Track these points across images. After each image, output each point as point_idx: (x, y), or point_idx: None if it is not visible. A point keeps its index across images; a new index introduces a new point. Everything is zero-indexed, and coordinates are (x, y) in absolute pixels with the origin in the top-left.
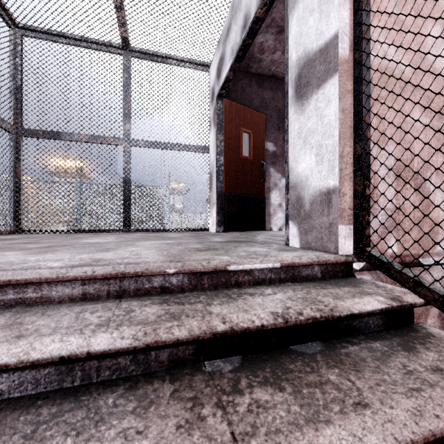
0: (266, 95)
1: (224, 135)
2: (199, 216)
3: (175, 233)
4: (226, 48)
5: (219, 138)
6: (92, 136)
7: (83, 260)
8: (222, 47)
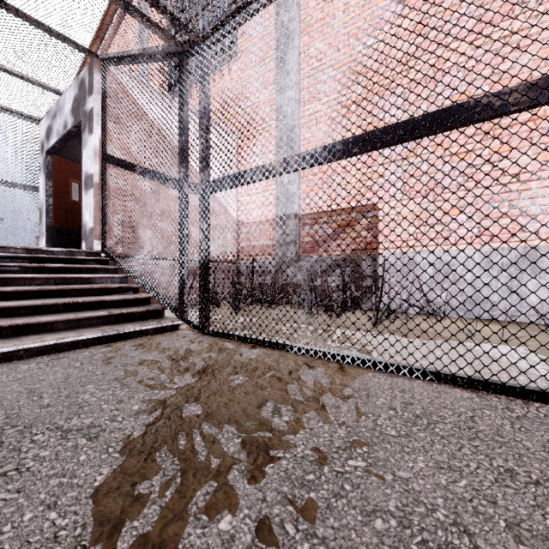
0: None
1: (54, 183)
2: None
3: None
4: (54, 125)
5: (49, 184)
6: None
7: None
8: (51, 120)
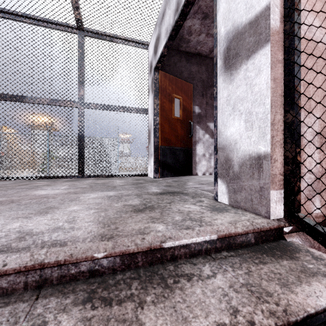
0: (193, 68)
1: (160, 100)
2: (141, 159)
3: (120, 179)
4: (161, 29)
5: (156, 102)
6: (52, 99)
7: (8, 236)
8: (158, 29)
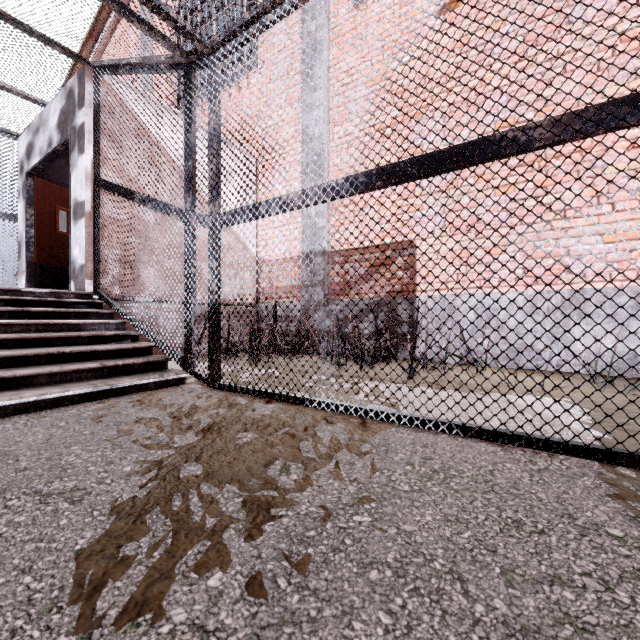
0: None
1: (36, 210)
2: None
3: None
4: (36, 142)
5: (30, 212)
6: None
7: None
8: (32, 136)
